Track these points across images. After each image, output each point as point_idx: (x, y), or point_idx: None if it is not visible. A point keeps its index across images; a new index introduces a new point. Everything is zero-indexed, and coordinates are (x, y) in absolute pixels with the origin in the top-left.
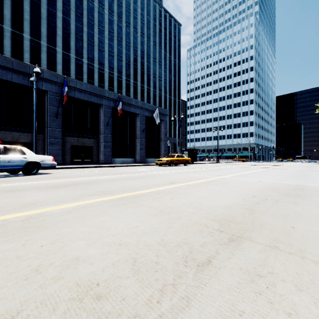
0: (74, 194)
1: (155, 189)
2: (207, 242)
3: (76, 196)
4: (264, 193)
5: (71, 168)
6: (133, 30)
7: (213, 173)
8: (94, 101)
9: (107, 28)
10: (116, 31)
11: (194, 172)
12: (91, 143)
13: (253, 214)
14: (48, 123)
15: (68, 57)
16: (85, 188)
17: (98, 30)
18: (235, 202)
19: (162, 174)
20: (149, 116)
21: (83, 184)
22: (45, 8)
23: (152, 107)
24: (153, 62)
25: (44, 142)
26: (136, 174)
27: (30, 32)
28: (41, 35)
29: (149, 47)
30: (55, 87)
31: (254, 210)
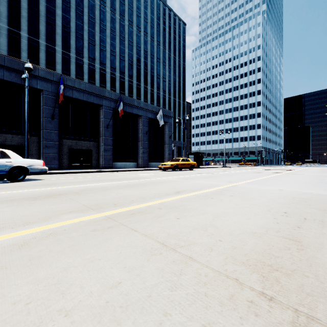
0: (50, 209)
1: (156, 202)
2: None
3: (51, 214)
4: (297, 208)
5: (67, 173)
6: (136, 29)
7: (223, 179)
8: (93, 102)
9: (109, 27)
10: (118, 29)
11: (201, 178)
12: (91, 146)
13: (303, 249)
14: (43, 124)
15: (67, 57)
16: (70, 200)
17: (99, 29)
18: (266, 225)
19: (166, 181)
20: (152, 118)
21: (70, 194)
22: (44, 5)
23: (156, 109)
24: (157, 62)
25: (39, 145)
26: (136, 181)
27: (27, 30)
28: (39, 33)
29: (153, 47)
30: (51, 86)
31: (301, 240)
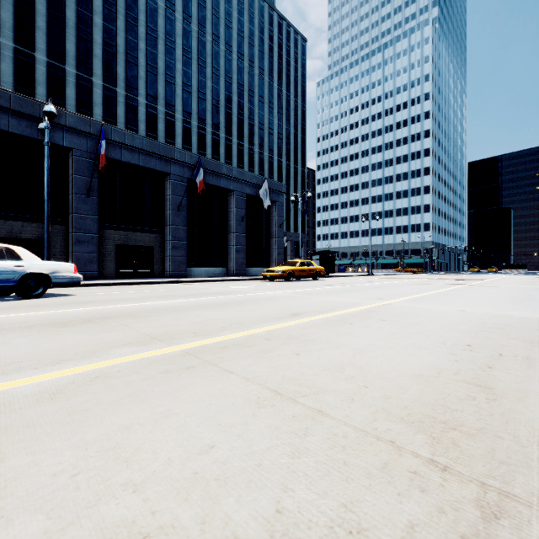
0: (92, 341)
1: (261, 330)
2: (418, 527)
3: (93, 347)
4: (488, 339)
5: (113, 284)
6: (224, 48)
7: (368, 295)
8: (155, 168)
9: (180, 45)
10: (195, 49)
11: (332, 293)
12: (151, 241)
13: (496, 399)
14: (73, 205)
15: (112, 94)
16: (122, 326)
17: (164, 48)
18: (438, 364)
19: (275, 297)
20: (251, 194)
21: (121, 318)
22: (73, 9)
23: (258, 179)
24: (259, 102)
25: (66, 239)
26: (227, 297)
27: (46, 50)
28: (65, 55)
29: (253, 78)
30: (86, 143)
31: (493, 386)
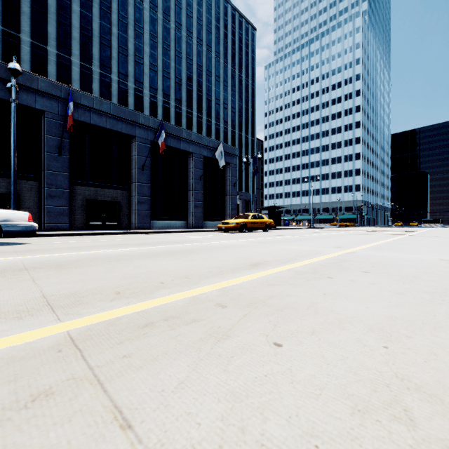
0: None
1: (212, 287)
2: None
3: None
4: None
5: (78, 235)
6: (186, 34)
7: (323, 243)
8: (122, 131)
9: (147, 30)
10: (161, 34)
11: (286, 242)
12: (118, 196)
13: None
14: (45, 163)
15: (88, 71)
16: (28, 281)
17: (134, 33)
18: None
19: (230, 245)
20: (208, 156)
21: (42, 269)
22: None
23: (214, 143)
24: (215, 81)
25: (39, 193)
26: (181, 245)
27: (30, 33)
28: (47, 37)
29: (210, 60)
30: (57, 106)
31: None
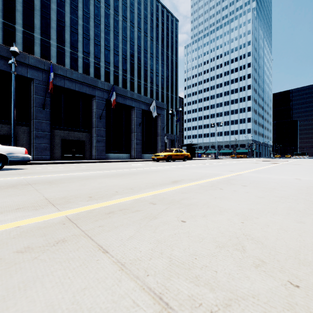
0: None
1: (147, 194)
2: None
3: None
4: None
5: (56, 163)
6: (130, 25)
7: (222, 169)
8: (86, 92)
9: (103, 22)
10: (112, 25)
11: (198, 168)
12: (83, 137)
13: None
14: (33, 114)
15: (62, 50)
16: (33, 191)
17: (94, 24)
18: None
19: (160, 170)
20: (145, 109)
21: (40, 184)
22: None
23: (149, 100)
24: (150, 57)
25: (30, 135)
26: (127, 170)
27: (22, 24)
28: (34, 27)
29: (146, 42)
30: (42, 75)
31: None
